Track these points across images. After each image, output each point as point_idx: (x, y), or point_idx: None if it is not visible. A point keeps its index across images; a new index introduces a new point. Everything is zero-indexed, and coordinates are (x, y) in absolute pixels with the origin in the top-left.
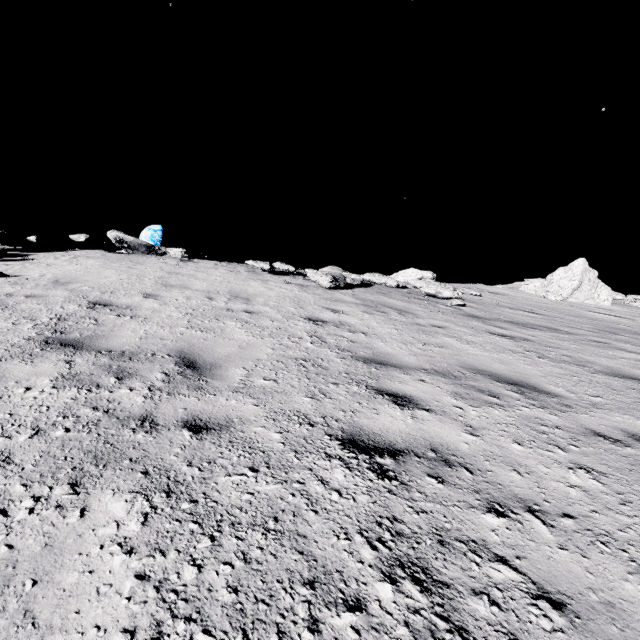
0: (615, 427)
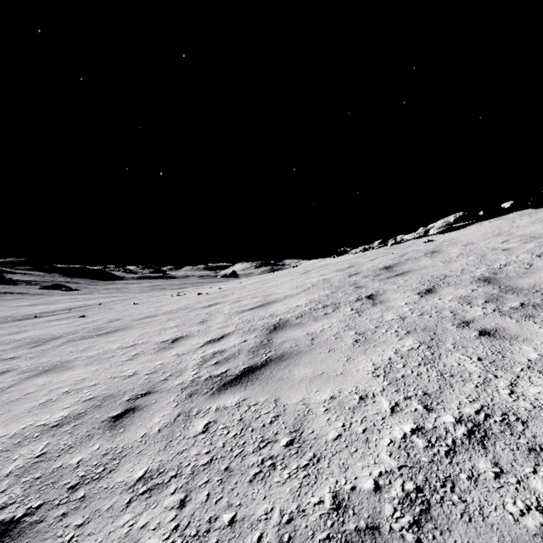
0: (501, 327)
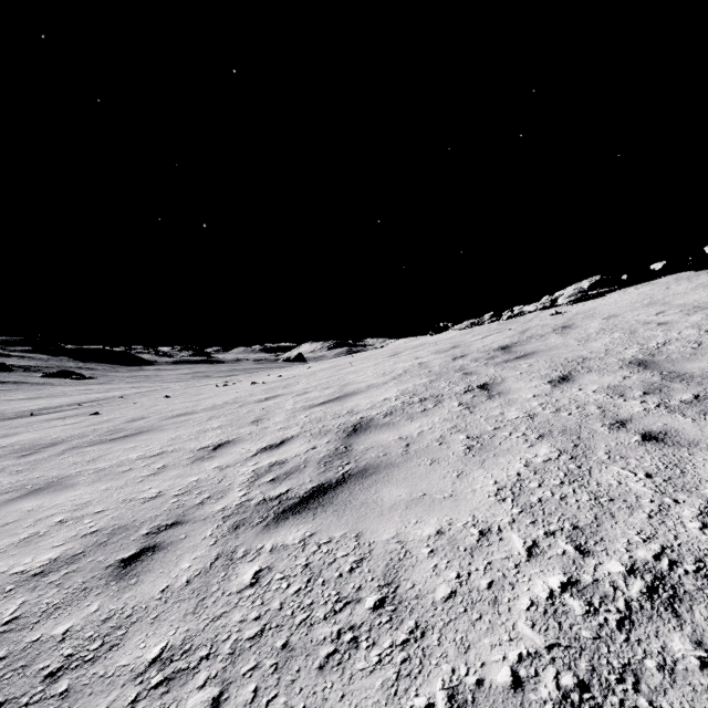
0: (672, 428)
